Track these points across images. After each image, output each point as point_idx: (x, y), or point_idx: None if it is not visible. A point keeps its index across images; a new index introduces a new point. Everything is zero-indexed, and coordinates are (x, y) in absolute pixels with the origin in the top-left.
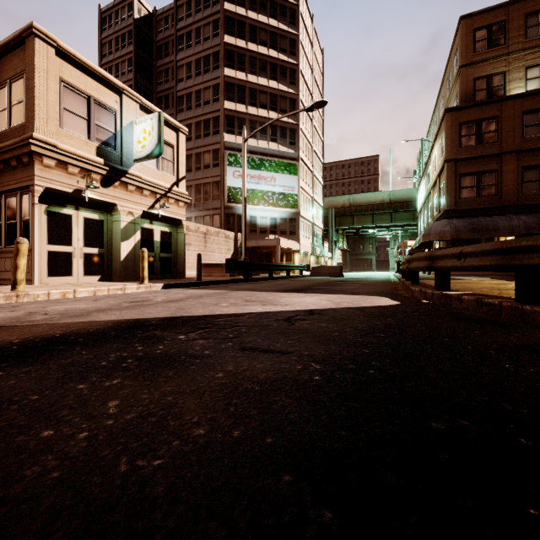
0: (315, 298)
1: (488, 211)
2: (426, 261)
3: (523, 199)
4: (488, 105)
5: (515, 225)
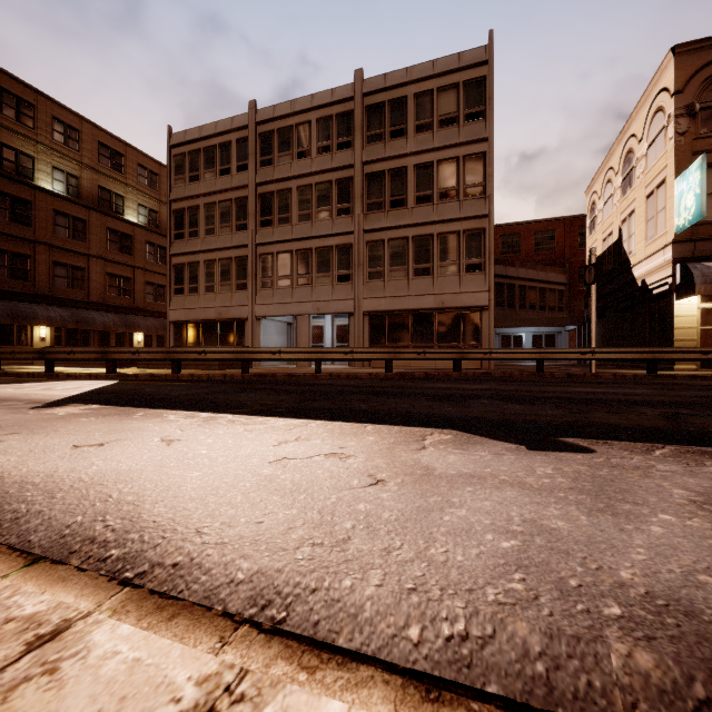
0: (52, 384)
1: (23, 297)
2: (96, 354)
3: (55, 292)
4: (22, 184)
5: (53, 316)
